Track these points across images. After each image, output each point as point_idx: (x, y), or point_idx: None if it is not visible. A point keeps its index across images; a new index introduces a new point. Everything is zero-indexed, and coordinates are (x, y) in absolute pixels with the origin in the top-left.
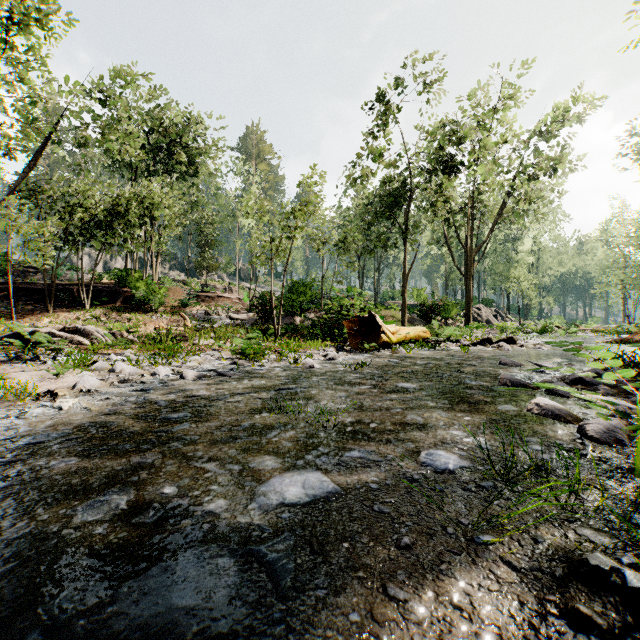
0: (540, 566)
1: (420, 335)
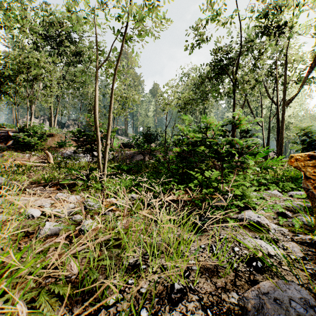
0: None
1: None
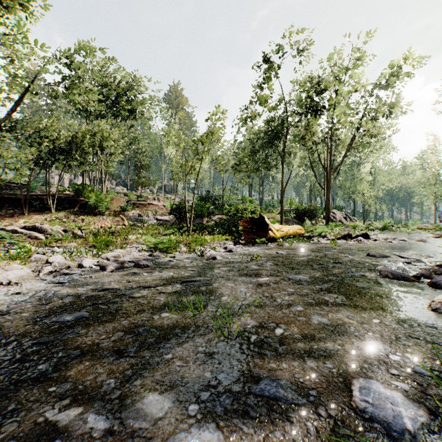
0: None
1: (297, 232)
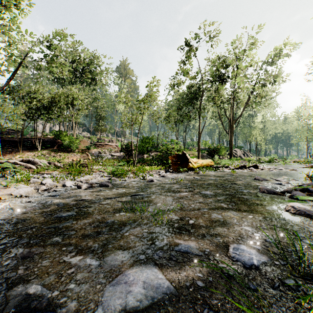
0: None
1: (208, 164)
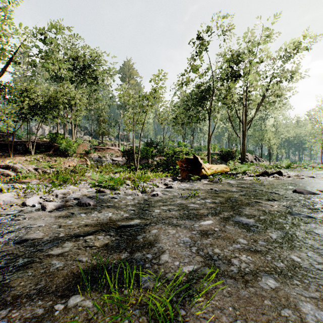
0: None
1: (223, 170)
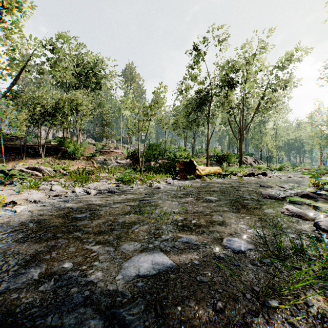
0: (315, 327)
1: (216, 171)
